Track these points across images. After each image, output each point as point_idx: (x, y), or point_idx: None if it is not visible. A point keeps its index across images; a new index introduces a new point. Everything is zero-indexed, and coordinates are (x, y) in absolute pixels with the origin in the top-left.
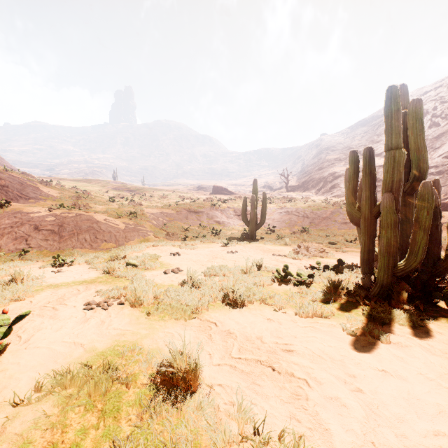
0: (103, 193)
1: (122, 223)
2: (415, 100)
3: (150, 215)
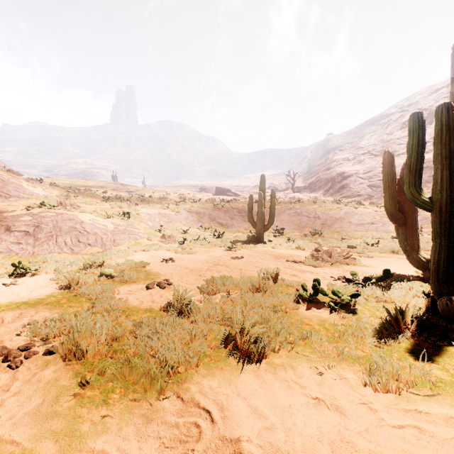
0: (100, 194)
1: (111, 224)
2: None
3: (146, 216)
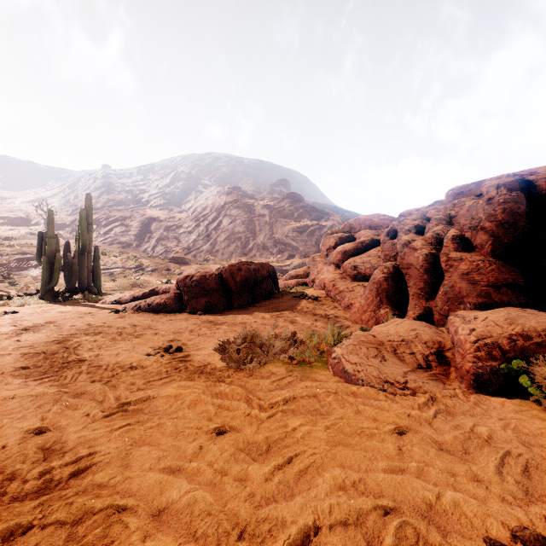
0: None
1: None
2: (82, 209)
3: None
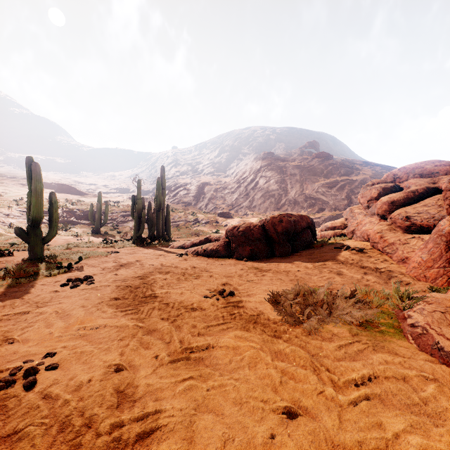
0: None
1: None
2: (158, 178)
3: None
